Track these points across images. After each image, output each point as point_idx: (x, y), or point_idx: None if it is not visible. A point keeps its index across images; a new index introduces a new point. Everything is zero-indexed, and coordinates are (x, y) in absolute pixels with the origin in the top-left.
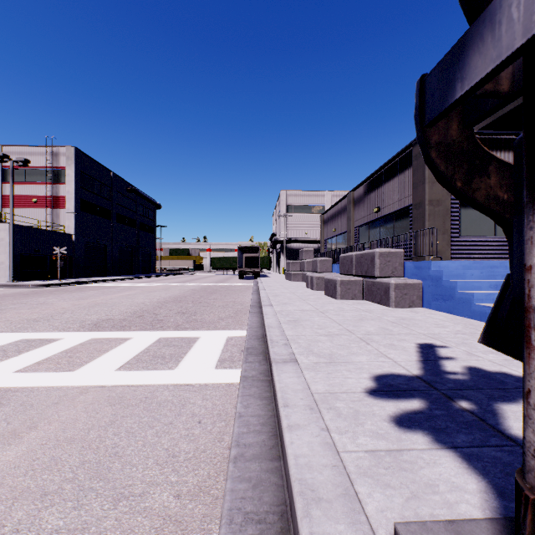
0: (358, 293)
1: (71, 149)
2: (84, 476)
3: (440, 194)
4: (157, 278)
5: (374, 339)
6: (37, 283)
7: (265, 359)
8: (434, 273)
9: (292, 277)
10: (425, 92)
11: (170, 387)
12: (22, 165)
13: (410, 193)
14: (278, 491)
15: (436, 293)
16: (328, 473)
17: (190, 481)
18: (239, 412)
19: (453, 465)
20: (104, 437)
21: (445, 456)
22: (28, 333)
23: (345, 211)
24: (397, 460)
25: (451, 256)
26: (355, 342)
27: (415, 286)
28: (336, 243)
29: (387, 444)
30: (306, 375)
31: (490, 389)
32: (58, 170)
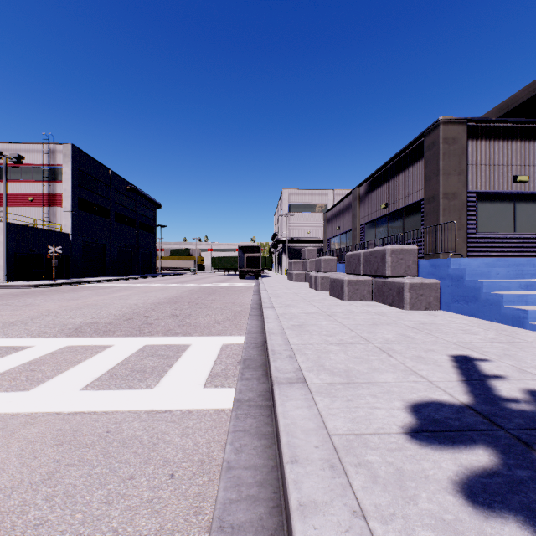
0: (367, 294)
1: (68, 146)
2: None
3: (455, 187)
4: (156, 279)
5: (397, 350)
6: (30, 283)
7: (265, 374)
8: (454, 272)
9: (294, 278)
10: None
11: (142, 415)
12: (16, 162)
13: (422, 187)
14: None
15: (457, 294)
16: None
17: None
18: (228, 461)
19: None
20: (28, 505)
21: None
22: None
23: (350, 209)
24: None
25: (468, 254)
26: (374, 353)
27: (432, 286)
28: (340, 242)
29: None
30: (319, 404)
31: None
32: (54, 167)
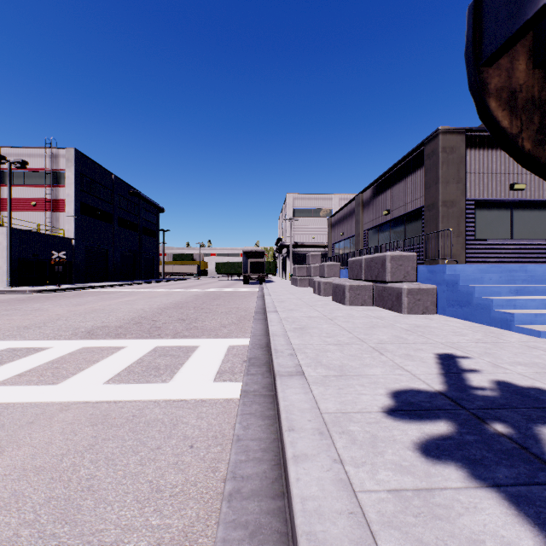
0: (368, 299)
1: (71, 150)
2: (46, 518)
3: (454, 194)
4: (160, 284)
5: (388, 349)
6: (34, 289)
7: (269, 370)
8: (449, 278)
9: (298, 283)
10: (482, 16)
11: (161, 403)
12: (19, 167)
13: (423, 194)
14: (281, 542)
15: (452, 299)
16: (343, 524)
17: (174, 526)
18: (237, 435)
19: (499, 511)
20: (78, 466)
21: (487, 497)
22: (15, 341)
23: (354, 214)
24: (428, 503)
25: (466, 260)
26: (368, 352)
27: (429, 291)
28: (344, 247)
29: (414, 480)
30: (314, 391)
31: (526, 409)
32: (57, 172)
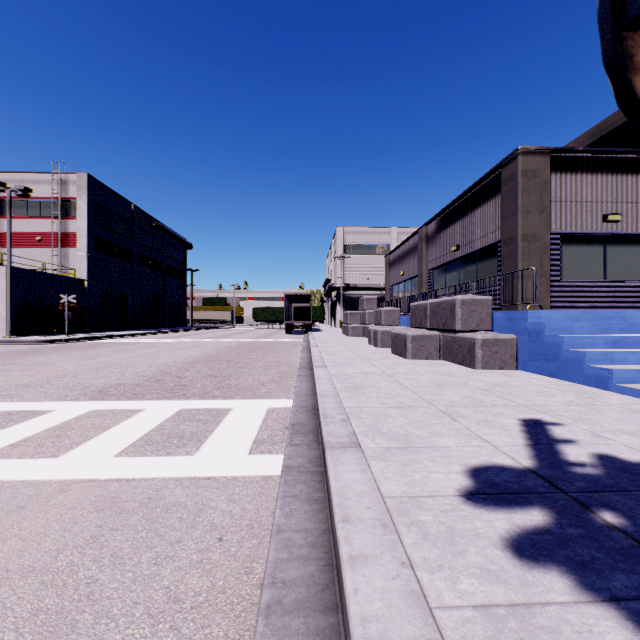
0: (433, 351)
1: (83, 176)
2: (31, 639)
3: (536, 227)
4: (187, 333)
5: (462, 413)
6: (39, 339)
7: (316, 440)
8: (532, 326)
9: (350, 332)
10: None
11: (184, 482)
12: (22, 195)
13: (498, 227)
14: None
15: (535, 352)
16: None
17: None
18: (278, 524)
19: (622, 636)
20: (77, 565)
21: (605, 616)
22: (11, 402)
23: (416, 251)
24: (528, 625)
25: (550, 304)
26: (437, 417)
27: (508, 342)
28: (404, 290)
29: (506, 592)
30: (373, 468)
31: (639, 492)
32: (67, 201)
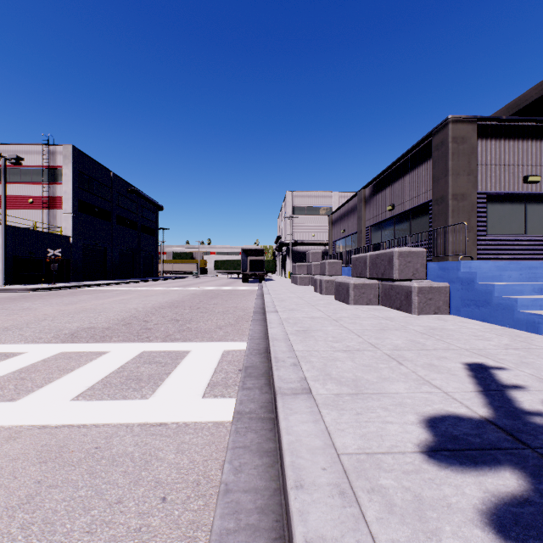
0: (373, 298)
1: (68, 147)
2: None
3: (464, 187)
4: (158, 282)
5: (407, 357)
6: (29, 287)
7: (268, 383)
8: (464, 275)
9: (298, 281)
10: None
11: (135, 429)
12: (14, 163)
13: (430, 188)
14: None
15: (467, 298)
16: None
17: None
18: (226, 482)
19: None
20: (1, 534)
21: None
22: None
23: (355, 211)
24: None
25: (477, 256)
26: (383, 361)
27: (442, 290)
28: (345, 245)
29: None
30: (326, 417)
31: None
32: (54, 169)
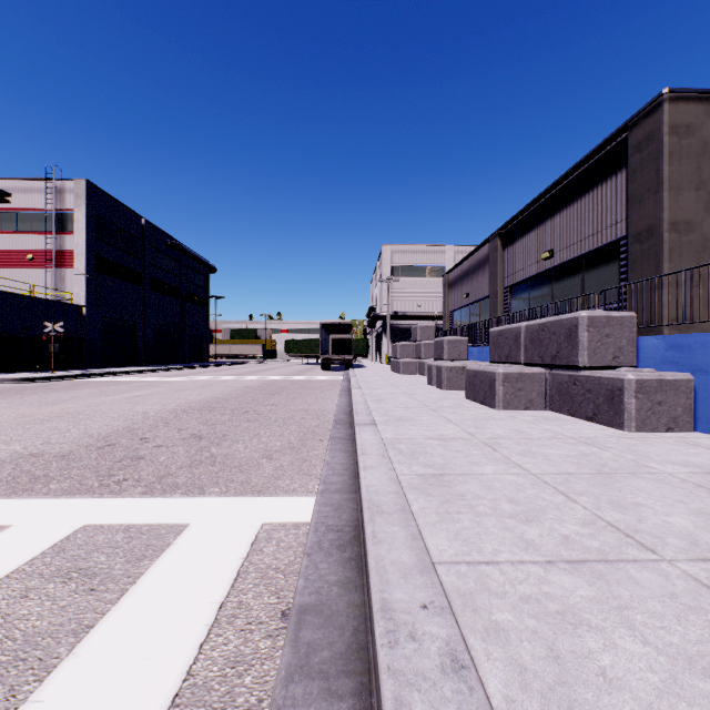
0: (536, 398)
1: (81, 183)
2: None
3: (691, 210)
4: (206, 369)
5: None
6: (13, 377)
7: None
8: None
9: (401, 368)
10: None
11: None
12: None
13: (622, 216)
14: None
15: None
16: None
17: None
18: None
19: None
20: None
21: None
22: None
23: (486, 265)
24: None
25: (709, 327)
26: None
27: (681, 386)
28: (469, 316)
29: None
30: None
31: None
32: (63, 213)
